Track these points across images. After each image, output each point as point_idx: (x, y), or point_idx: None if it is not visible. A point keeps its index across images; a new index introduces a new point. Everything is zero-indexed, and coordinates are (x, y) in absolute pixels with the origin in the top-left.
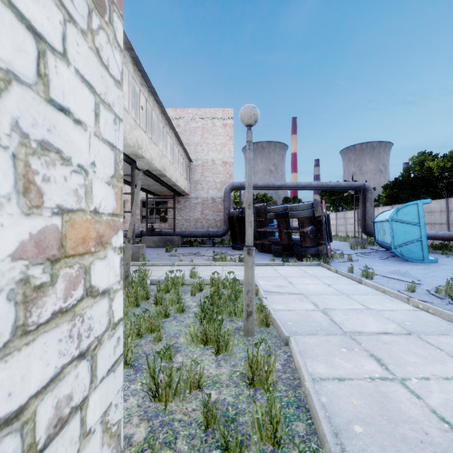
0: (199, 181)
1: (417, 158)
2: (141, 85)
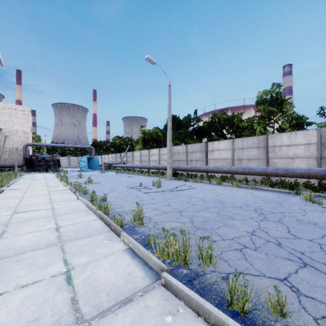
0: (8, 140)
1: (115, 138)
2: None
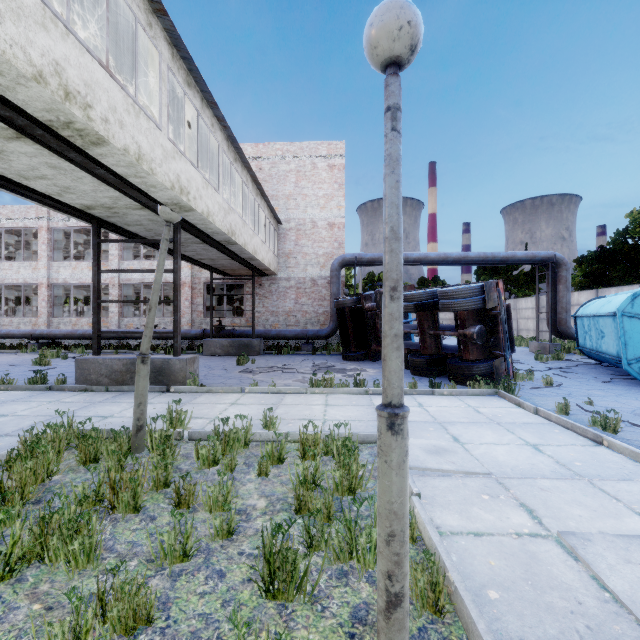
0: (293, 253)
1: None
2: (188, 85)
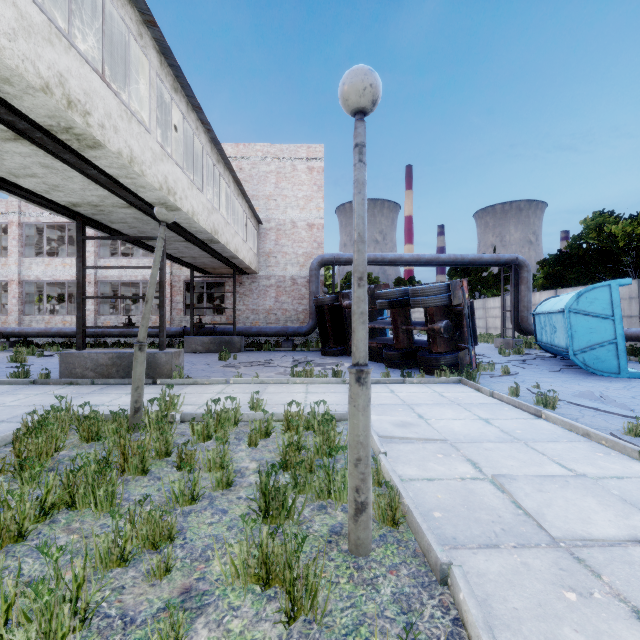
0: (273, 253)
1: (593, 221)
2: (175, 90)
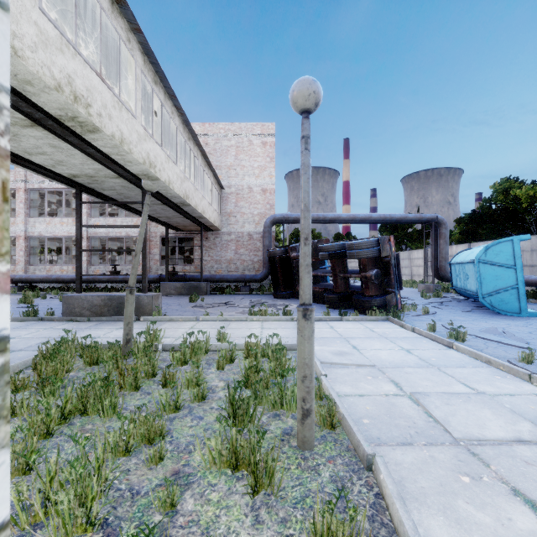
0: (233, 213)
1: (501, 186)
2: (155, 83)
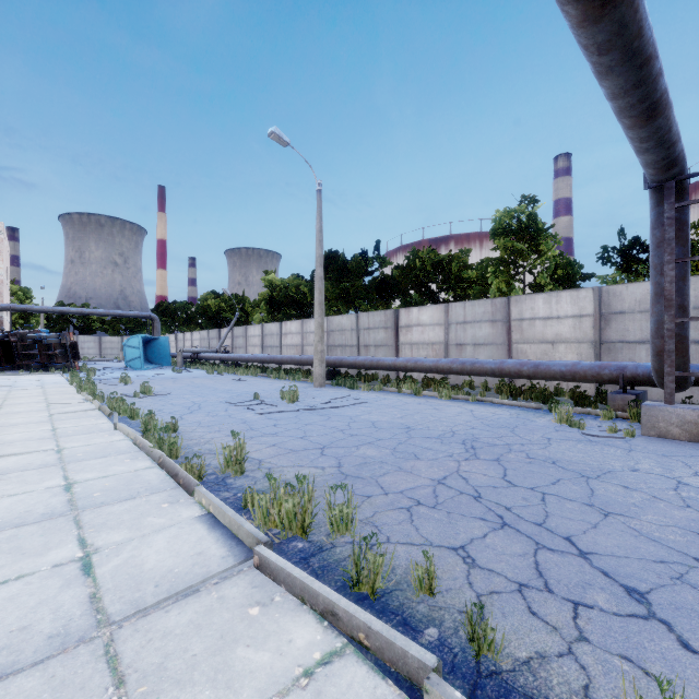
0: None
1: (207, 296)
2: None
